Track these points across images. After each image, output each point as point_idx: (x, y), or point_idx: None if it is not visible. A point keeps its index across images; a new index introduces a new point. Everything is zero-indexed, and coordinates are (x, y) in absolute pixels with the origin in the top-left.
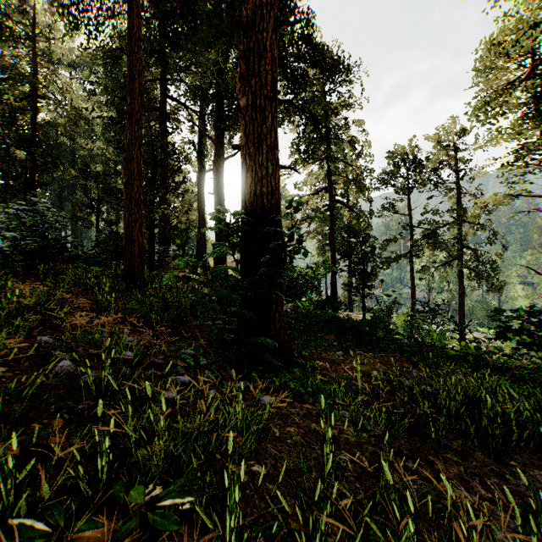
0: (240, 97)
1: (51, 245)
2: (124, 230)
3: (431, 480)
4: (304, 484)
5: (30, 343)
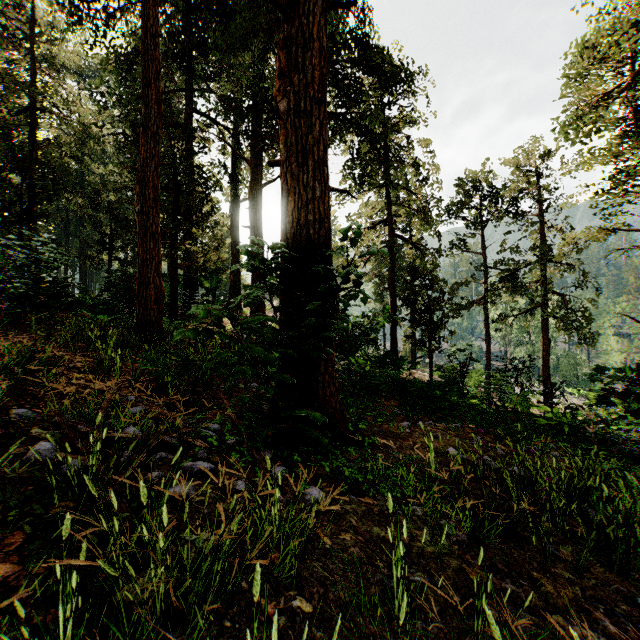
0: (280, 99)
1: (47, 288)
2: (138, 270)
3: (539, 611)
4: (366, 627)
5: (0, 417)
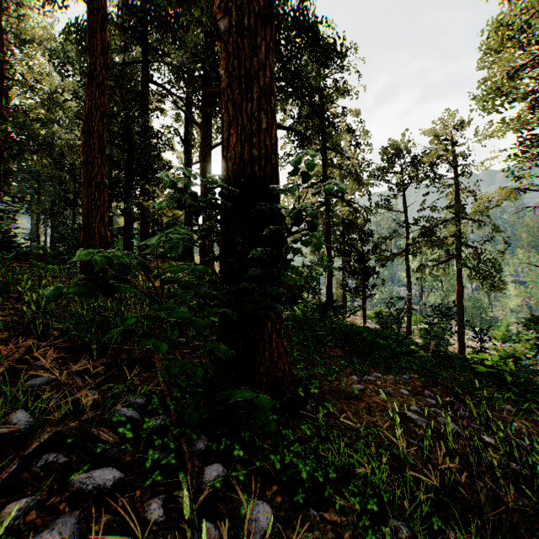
0: (220, 18)
1: None
2: (82, 220)
3: None
4: None
5: None
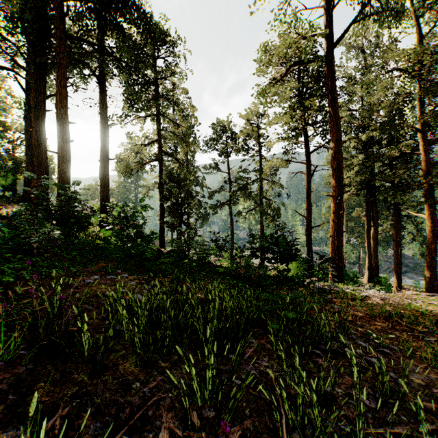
0: None
1: None
2: None
3: None
4: None
5: None
